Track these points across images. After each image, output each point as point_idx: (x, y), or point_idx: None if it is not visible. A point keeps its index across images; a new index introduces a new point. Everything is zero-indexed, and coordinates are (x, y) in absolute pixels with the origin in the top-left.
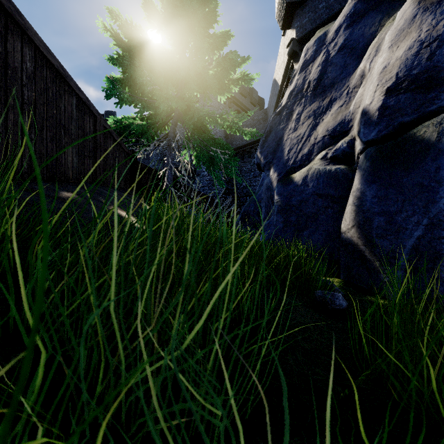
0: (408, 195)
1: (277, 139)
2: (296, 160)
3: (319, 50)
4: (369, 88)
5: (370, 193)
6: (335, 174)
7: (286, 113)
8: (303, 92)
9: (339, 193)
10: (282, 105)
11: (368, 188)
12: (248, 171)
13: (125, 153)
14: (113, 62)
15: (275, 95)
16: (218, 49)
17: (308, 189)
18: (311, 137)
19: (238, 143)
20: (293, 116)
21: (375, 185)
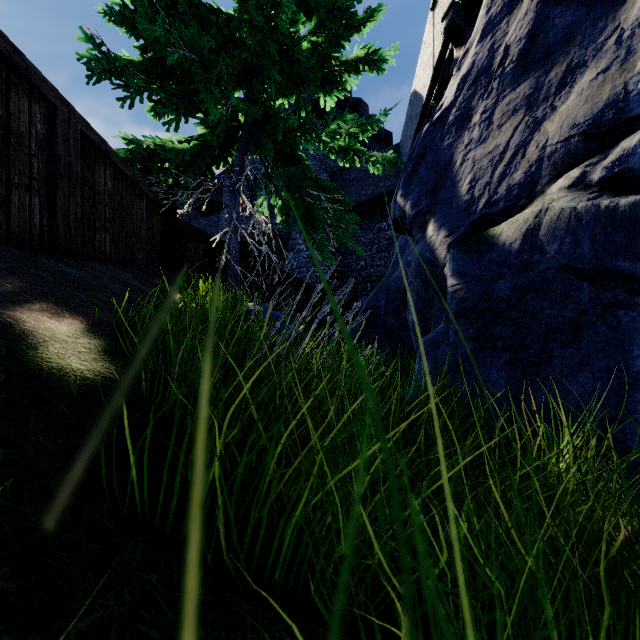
0: None
1: (440, 165)
2: (494, 199)
3: None
4: None
5: None
6: (632, 217)
7: (455, 117)
8: (493, 70)
9: None
10: (444, 106)
11: None
12: (369, 242)
13: (148, 201)
14: (118, 20)
15: (414, 117)
16: None
17: (544, 260)
18: (527, 148)
19: (353, 200)
20: (472, 120)
21: None
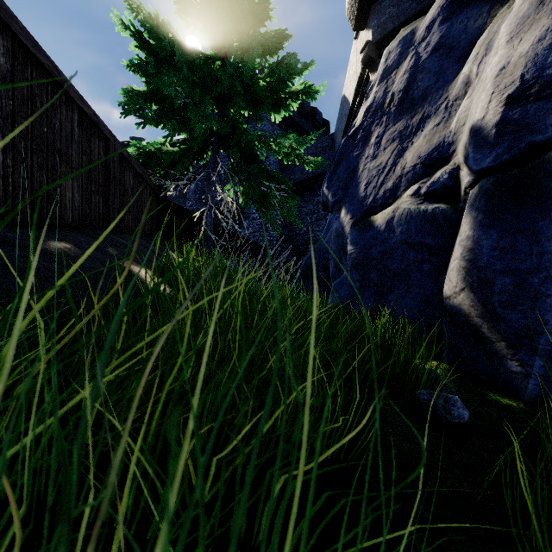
0: (547, 246)
1: (350, 169)
2: (377, 197)
3: (405, 53)
4: (480, 97)
5: (487, 242)
6: (433, 216)
7: (361, 136)
8: (384, 108)
9: (439, 243)
10: (355, 126)
11: (485, 235)
12: (310, 212)
13: (150, 189)
14: (134, 69)
15: (344, 116)
16: (272, 55)
17: (394, 237)
18: (396, 167)
19: (297, 178)
20: (370, 140)
21: (495, 231)
